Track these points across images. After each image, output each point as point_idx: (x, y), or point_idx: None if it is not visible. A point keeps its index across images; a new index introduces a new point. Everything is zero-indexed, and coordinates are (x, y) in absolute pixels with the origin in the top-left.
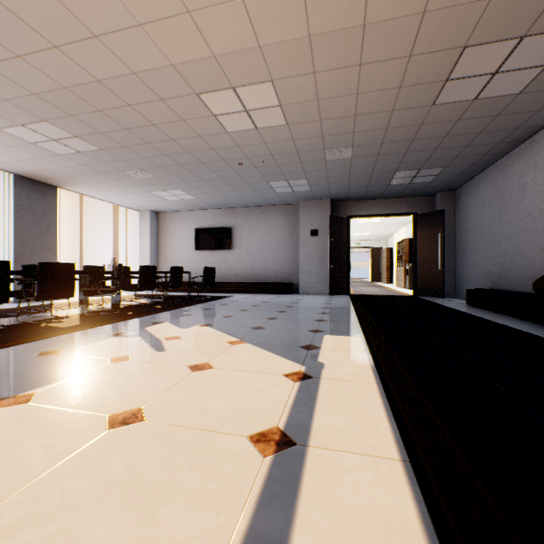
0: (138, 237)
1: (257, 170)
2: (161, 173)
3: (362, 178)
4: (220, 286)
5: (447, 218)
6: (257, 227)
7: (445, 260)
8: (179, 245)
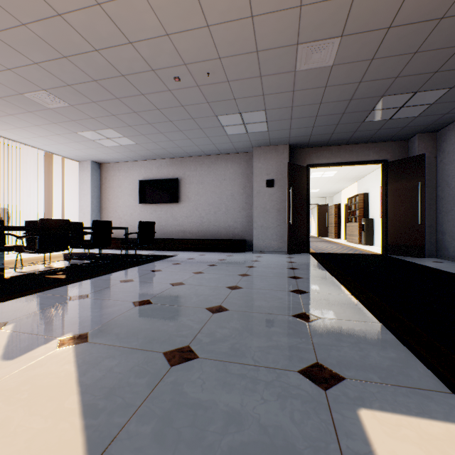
0: (78, 190)
1: (200, 92)
2: (77, 99)
3: (334, 110)
4: (165, 242)
5: (427, 164)
6: (207, 178)
7: (425, 213)
8: (123, 198)
